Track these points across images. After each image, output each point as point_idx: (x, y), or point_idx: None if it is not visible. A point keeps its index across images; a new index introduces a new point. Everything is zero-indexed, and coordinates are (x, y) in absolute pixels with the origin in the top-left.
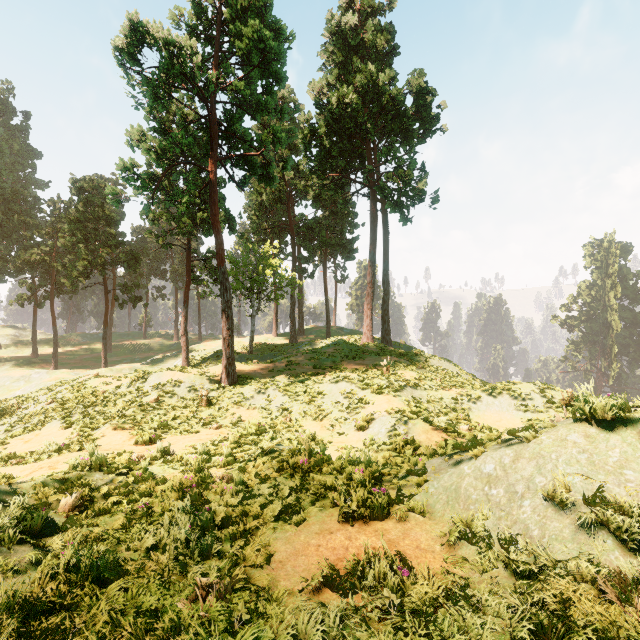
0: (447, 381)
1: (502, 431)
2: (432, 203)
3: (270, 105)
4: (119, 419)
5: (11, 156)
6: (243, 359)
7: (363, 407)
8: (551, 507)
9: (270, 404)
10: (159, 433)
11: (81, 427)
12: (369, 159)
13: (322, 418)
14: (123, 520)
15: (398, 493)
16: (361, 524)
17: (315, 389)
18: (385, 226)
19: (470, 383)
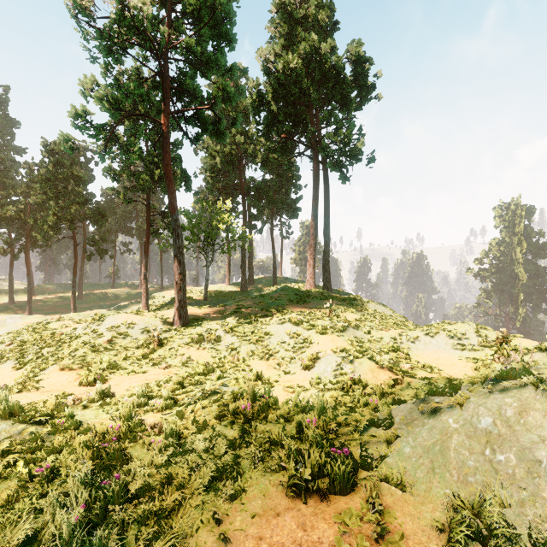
0: (385, 322)
1: (442, 369)
2: (369, 162)
3: (220, 62)
4: (68, 360)
5: None
6: (198, 304)
7: (308, 346)
8: None
9: (219, 344)
10: (107, 373)
11: (33, 368)
12: (312, 123)
13: (269, 357)
14: (10, 490)
15: (362, 452)
16: (318, 500)
17: (262, 330)
18: (326, 184)
19: (404, 324)
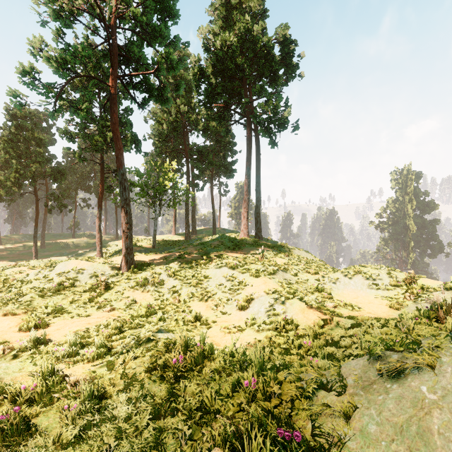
0: (308, 266)
1: (361, 306)
2: (294, 129)
3: (164, 33)
4: (12, 305)
5: None
6: (147, 251)
7: (243, 288)
8: None
9: (162, 287)
10: (51, 317)
11: None
12: (246, 95)
13: (207, 299)
14: None
15: (314, 428)
16: None
17: (202, 274)
18: (257, 149)
19: (324, 267)
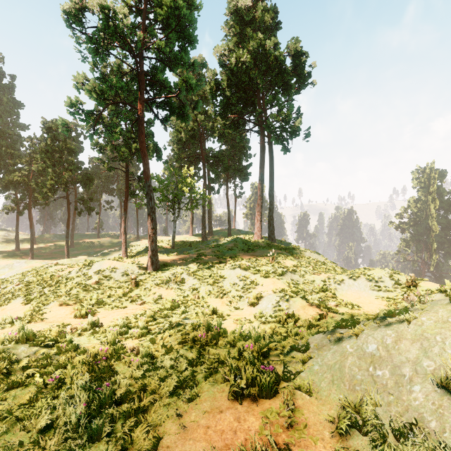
0: (317, 268)
1: (361, 306)
2: (305, 137)
3: (184, 60)
4: (65, 297)
5: (1, 106)
6: (167, 252)
7: (254, 287)
8: (446, 395)
9: (183, 285)
10: (95, 308)
11: (37, 303)
12: (259, 105)
13: (223, 296)
14: (31, 394)
15: (284, 369)
16: (250, 402)
17: (218, 274)
18: (271, 155)
19: (334, 269)
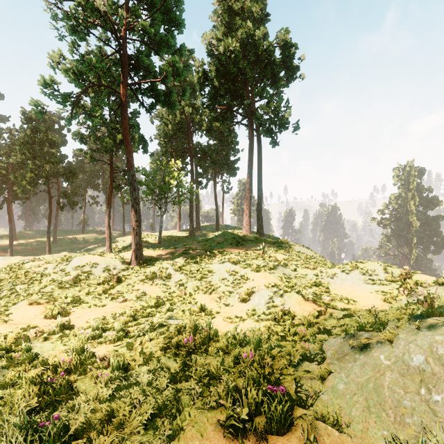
0: (308, 261)
1: (357, 300)
2: (294, 130)
3: (170, 43)
4: (36, 295)
5: None
6: (153, 247)
7: (245, 282)
8: None
9: (169, 281)
10: (70, 307)
11: (6, 302)
12: (248, 97)
13: (211, 292)
14: None
15: (297, 388)
16: (255, 441)
17: (206, 268)
18: (259, 148)
19: (324, 263)
